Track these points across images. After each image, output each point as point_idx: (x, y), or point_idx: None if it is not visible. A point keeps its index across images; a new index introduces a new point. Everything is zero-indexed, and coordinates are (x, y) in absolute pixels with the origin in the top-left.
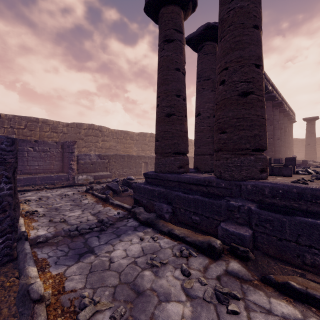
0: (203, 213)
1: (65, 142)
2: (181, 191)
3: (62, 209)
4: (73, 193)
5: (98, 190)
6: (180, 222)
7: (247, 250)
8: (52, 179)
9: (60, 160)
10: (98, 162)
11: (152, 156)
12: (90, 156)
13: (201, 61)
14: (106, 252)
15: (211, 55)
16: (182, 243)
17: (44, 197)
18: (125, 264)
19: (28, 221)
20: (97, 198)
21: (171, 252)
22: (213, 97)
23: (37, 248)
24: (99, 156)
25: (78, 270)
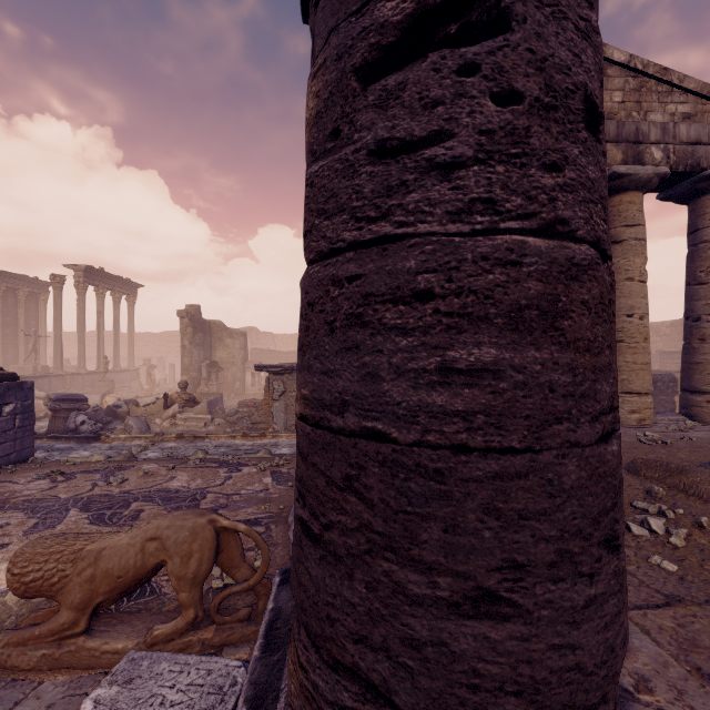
0: None
1: None
2: None
3: None
4: None
5: None
6: None
7: None
8: None
9: None
10: None
11: None
12: None
13: None
14: None
15: None
16: None
17: None
18: None
19: None
20: None
21: None
22: None
23: None
24: None
25: None
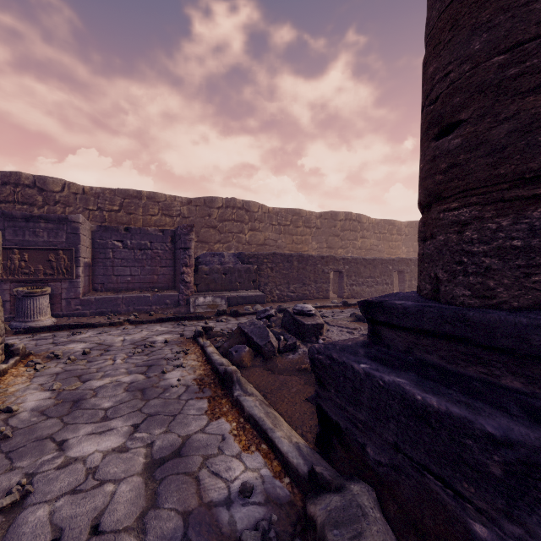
0: None
1: (176, 230)
2: None
3: (89, 405)
4: (166, 340)
5: (224, 337)
6: None
7: None
8: (147, 302)
9: (169, 266)
10: (238, 270)
11: (352, 257)
12: (222, 257)
13: None
14: None
15: None
16: None
17: (101, 347)
18: None
19: None
20: (208, 368)
21: None
22: None
23: None
24: (239, 257)
25: None
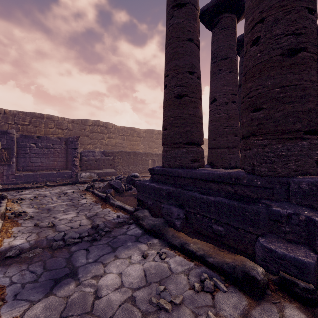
0: (229, 221)
1: (69, 138)
2: (196, 190)
3: (55, 210)
4: (73, 191)
5: (100, 189)
6: (195, 231)
7: (314, 288)
8: (54, 176)
9: (63, 157)
10: (103, 159)
11: (160, 153)
12: (94, 153)
13: (217, 38)
14: (93, 276)
15: (229, 30)
16: (201, 265)
17: (41, 195)
18: (117, 303)
19: (10, 225)
20: (97, 198)
21: (187, 281)
22: (232, 79)
23: (2, 267)
24: (103, 153)
25: (44, 313)
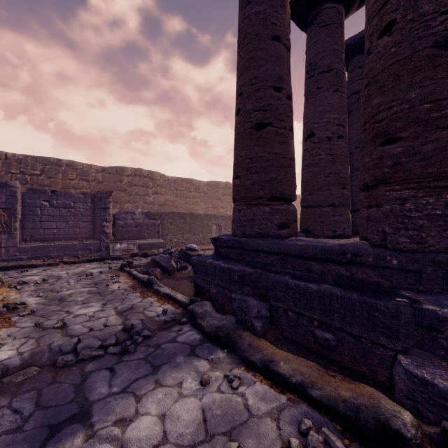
0: (344, 325)
1: (97, 194)
2: (287, 273)
3: (70, 300)
4: (100, 271)
5: (141, 267)
6: (286, 338)
7: None
8: (75, 248)
9: (89, 221)
10: (146, 224)
11: (228, 215)
12: (134, 215)
13: (315, 40)
14: (117, 421)
15: (333, 27)
16: (299, 402)
17: (53, 277)
18: None
19: None
20: (135, 281)
21: (276, 433)
22: (338, 102)
23: None
24: (147, 215)
25: None
